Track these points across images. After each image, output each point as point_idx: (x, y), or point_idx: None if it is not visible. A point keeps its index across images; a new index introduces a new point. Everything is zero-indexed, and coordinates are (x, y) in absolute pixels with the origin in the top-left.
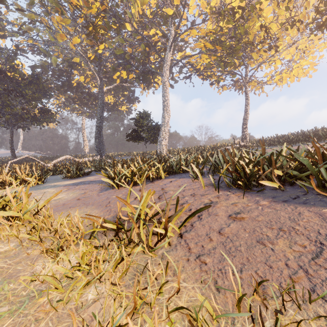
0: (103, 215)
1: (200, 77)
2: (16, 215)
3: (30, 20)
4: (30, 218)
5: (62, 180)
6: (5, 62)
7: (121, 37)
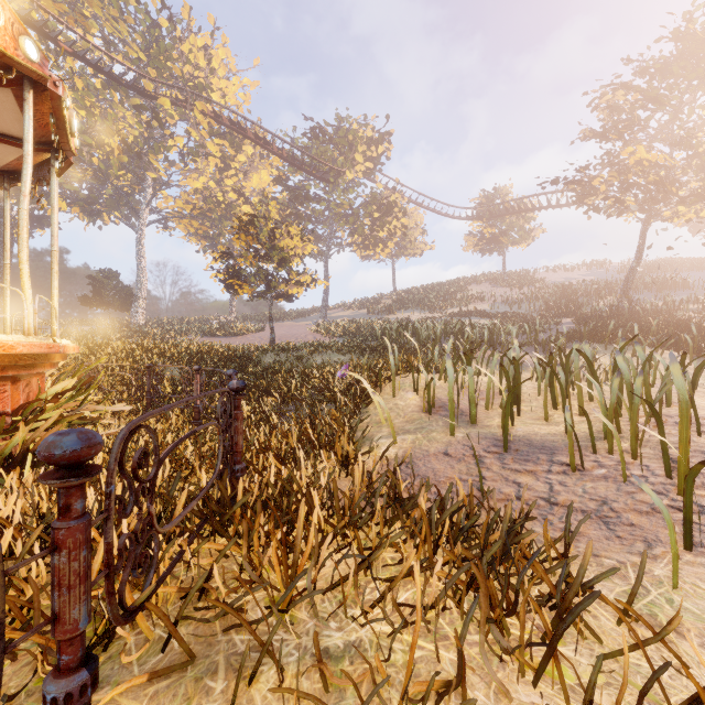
0: None
1: None
2: None
3: None
4: None
5: None
6: None
7: None
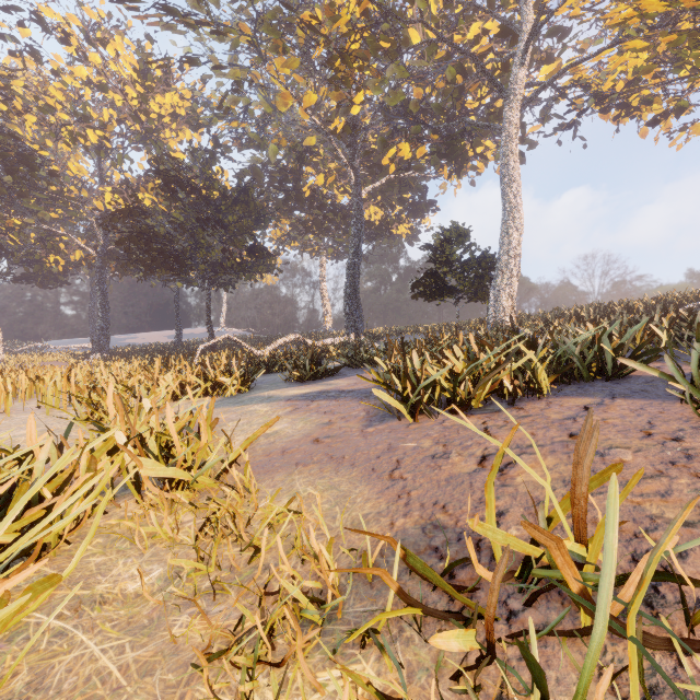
0: (388, 513)
1: (607, 117)
2: (179, 477)
3: (234, 84)
4: (211, 484)
5: (284, 385)
6: (200, 173)
7: (400, 65)
